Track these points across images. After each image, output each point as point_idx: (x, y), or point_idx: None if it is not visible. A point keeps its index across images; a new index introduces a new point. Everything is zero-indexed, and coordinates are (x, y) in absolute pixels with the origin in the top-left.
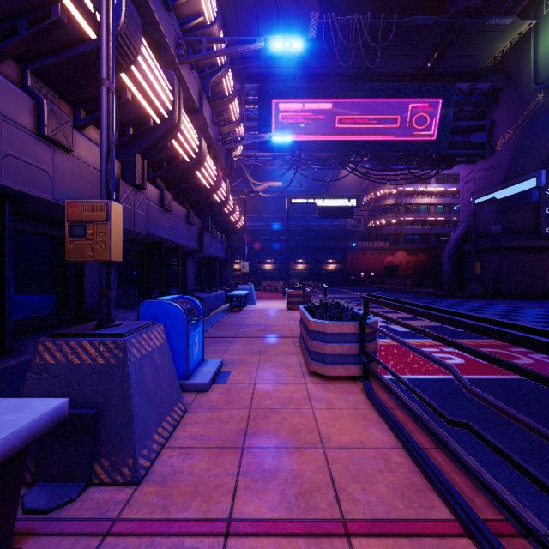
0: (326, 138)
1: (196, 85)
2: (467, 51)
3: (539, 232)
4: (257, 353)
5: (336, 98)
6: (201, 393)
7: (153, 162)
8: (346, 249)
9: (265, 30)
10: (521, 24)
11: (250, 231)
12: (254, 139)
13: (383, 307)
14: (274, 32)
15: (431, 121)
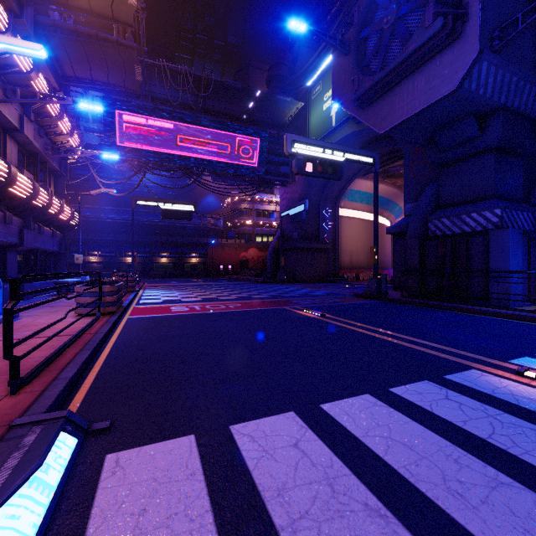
0: (170, 152)
1: (15, 111)
2: (270, 110)
3: (319, 239)
4: (52, 312)
5: (177, 121)
6: None
7: None
8: (207, 244)
9: (96, 64)
10: (296, 103)
11: (110, 223)
12: (100, 141)
13: (201, 290)
14: (104, 67)
15: (252, 153)
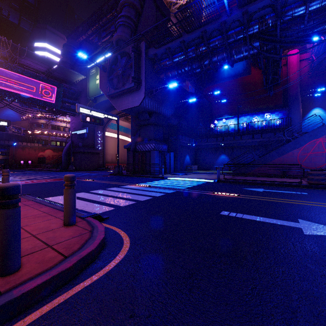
0: None
1: None
2: (65, 74)
3: (95, 147)
4: None
5: None
6: None
7: None
8: (9, 146)
9: None
10: (81, 75)
11: None
12: None
13: (18, 176)
14: None
15: (52, 94)
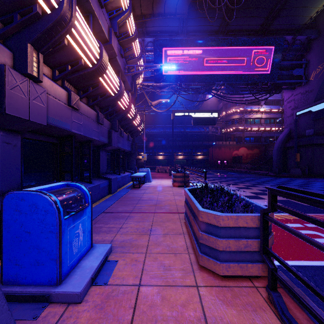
0: (198, 73)
1: (105, 21)
2: (293, 13)
3: None
4: (147, 233)
5: (204, 46)
6: (71, 306)
7: (59, 65)
8: (208, 146)
9: None
10: None
11: (150, 135)
12: (151, 74)
13: (238, 184)
14: None
15: (267, 61)
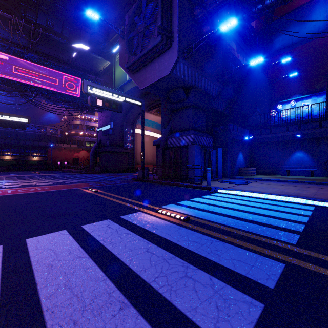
0: (5, 77)
1: None
2: (88, 62)
3: (123, 146)
4: None
5: (12, 55)
6: None
7: None
8: (47, 147)
9: None
10: (105, 61)
11: None
12: None
13: (29, 179)
14: None
15: (76, 87)
